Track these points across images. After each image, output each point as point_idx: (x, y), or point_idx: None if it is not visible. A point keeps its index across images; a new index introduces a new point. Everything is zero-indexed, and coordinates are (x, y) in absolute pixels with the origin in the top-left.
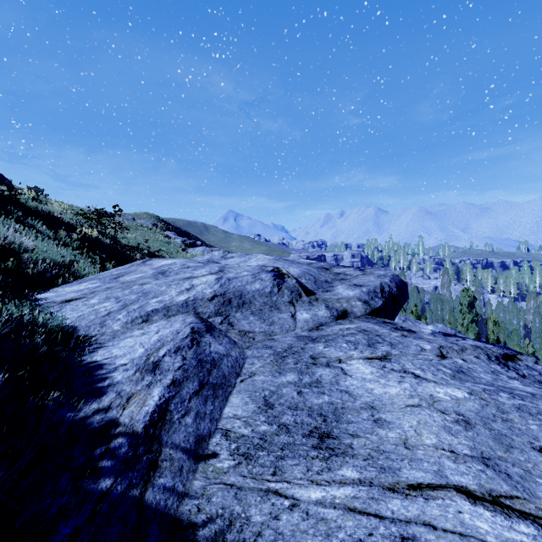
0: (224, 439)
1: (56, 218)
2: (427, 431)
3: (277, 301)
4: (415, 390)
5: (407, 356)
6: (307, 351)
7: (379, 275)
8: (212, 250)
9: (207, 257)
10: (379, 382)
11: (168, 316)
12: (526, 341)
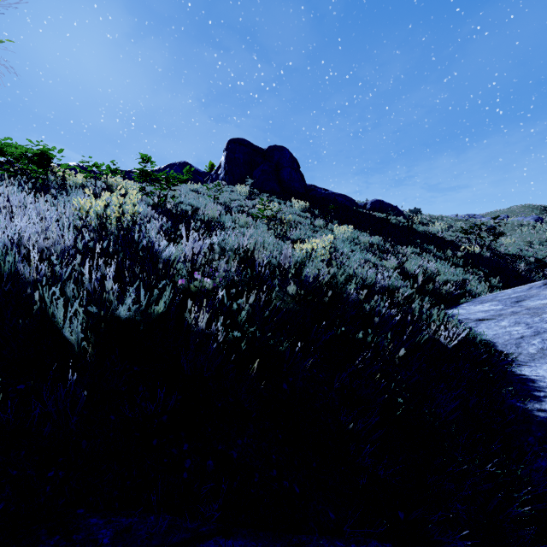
0: None
1: (440, 238)
2: None
3: None
4: None
5: None
6: None
7: None
8: None
9: None
10: None
11: None
12: None
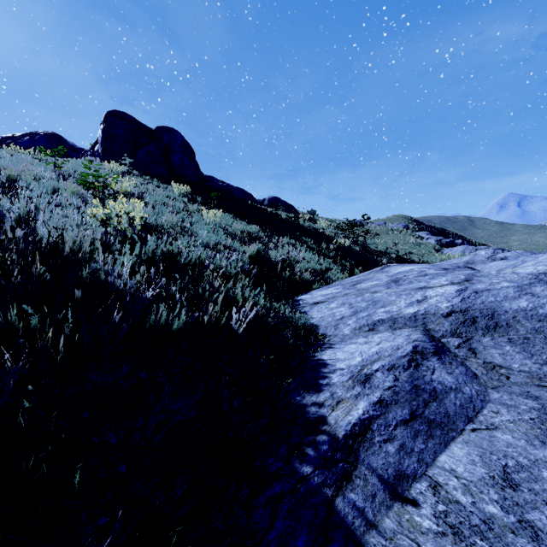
0: (431, 491)
1: (320, 233)
2: None
3: None
4: None
5: None
6: None
7: None
8: (475, 249)
9: (466, 259)
10: None
11: (394, 328)
12: None
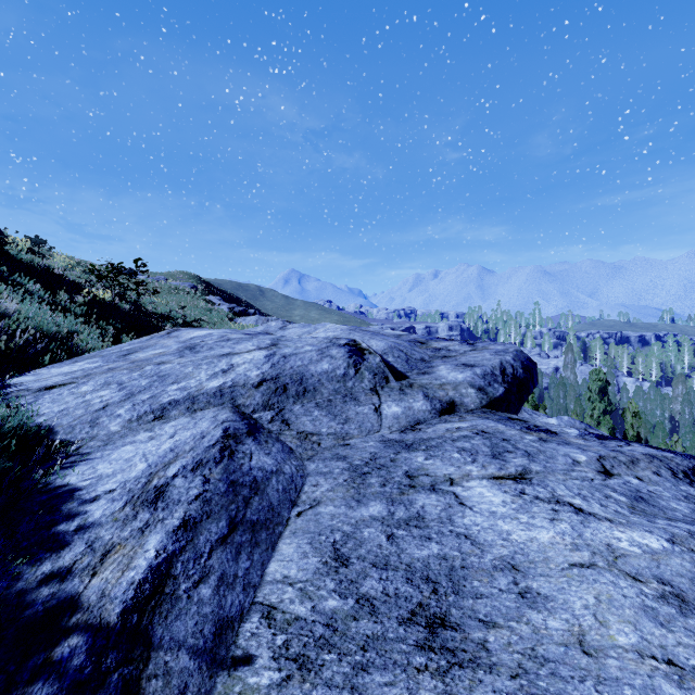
0: (265, 624)
1: (57, 275)
2: (616, 617)
3: (353, 387)
4: (580, 536)
5: (555, 473)
6: (400, 465)
7: (497, 351)
8: (268, 320)
9: (261, 329)
10: (519, 519)
11: (194, 410)
12: (674, 438)
